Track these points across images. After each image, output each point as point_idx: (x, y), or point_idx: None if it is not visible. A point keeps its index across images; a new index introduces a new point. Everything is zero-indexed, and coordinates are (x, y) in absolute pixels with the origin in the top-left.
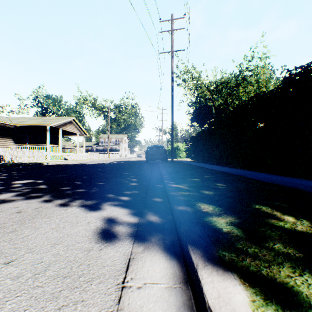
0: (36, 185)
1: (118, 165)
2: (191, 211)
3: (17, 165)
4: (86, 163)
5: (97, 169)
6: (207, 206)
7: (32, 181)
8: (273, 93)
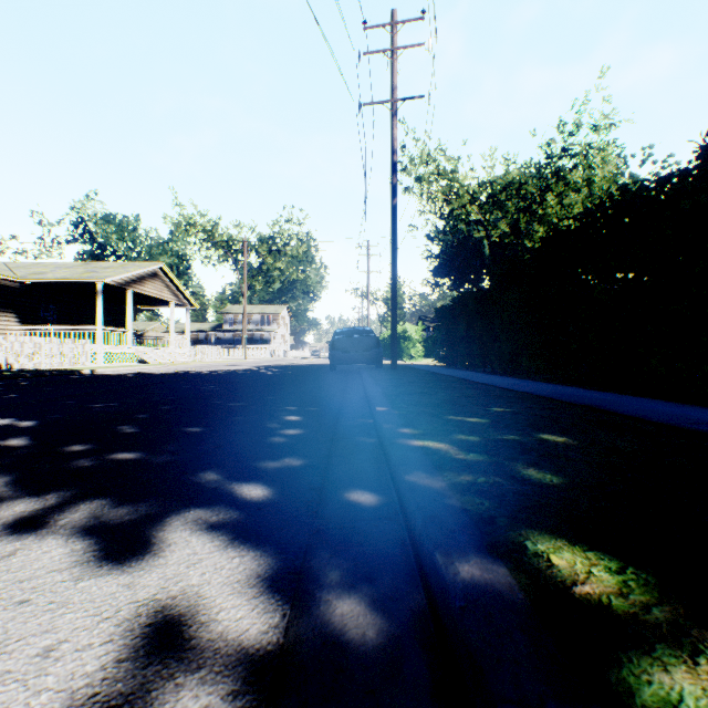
0: (5, 435)
1: (262, 376)
2: (525, 599)
3: (11, 376)
4: (187, 370)
5: (206, 387)
6: (581, 562)
7: (5, 422)
8: (670, 183)
